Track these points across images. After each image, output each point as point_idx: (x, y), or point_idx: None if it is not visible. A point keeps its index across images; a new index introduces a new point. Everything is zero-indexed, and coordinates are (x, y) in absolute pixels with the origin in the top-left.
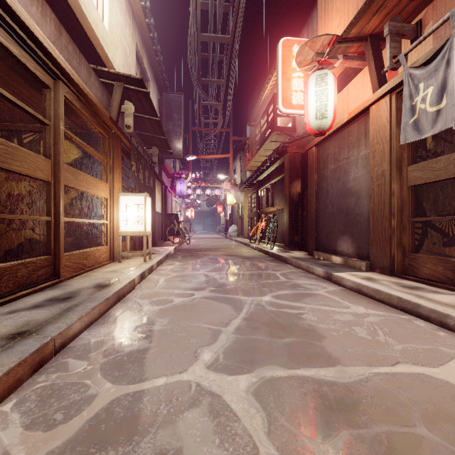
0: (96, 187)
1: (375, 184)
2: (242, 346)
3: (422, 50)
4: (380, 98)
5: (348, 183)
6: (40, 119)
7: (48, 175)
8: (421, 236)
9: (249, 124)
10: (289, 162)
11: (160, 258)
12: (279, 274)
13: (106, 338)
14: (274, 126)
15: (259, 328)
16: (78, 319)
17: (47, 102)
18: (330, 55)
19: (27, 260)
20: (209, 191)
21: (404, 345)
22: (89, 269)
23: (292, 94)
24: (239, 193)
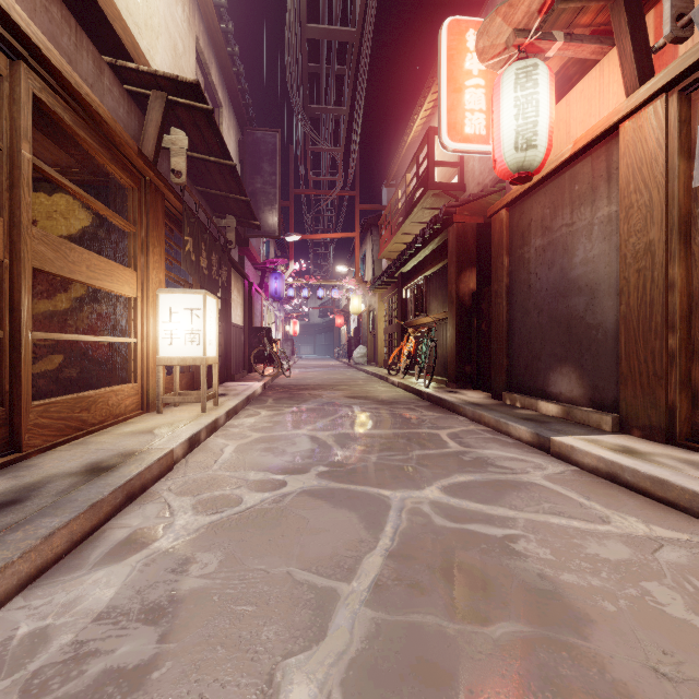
0: (110, 276)
1: (632, 269)
2: (391, 656)
3: None
4: (644, 104)
5: (572, 269)
6: None
7: None
8: None
9: (387, 184)
10: (457, 239)
11: (233, 404)
12: (446, 435)
13: (60, 620)
14: (428, 182)
15: (425, 587)
16: None
17: None
18: (544, 31)
19: None
20: (322, 292)
21: None
22: (94, 429)
23: (465, 117)
24: (370, 294)
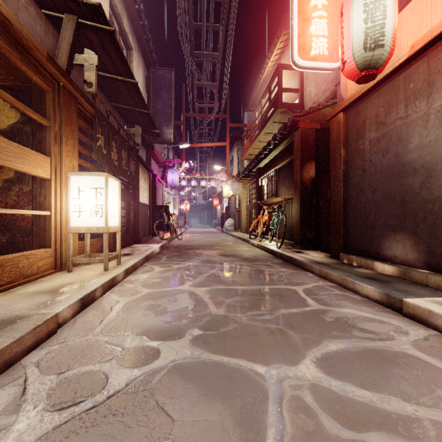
0: (21, 159)
1: None
2: None
3: None
4: None
5: (406, 154)
6: None
7: None
8: None
9: (248, 109)
10: (301, 140)
11: (132, 263)
12: (303, 291)
13: None
14: (278, 103)
15: None
16: None
17: None
18: None
19: None
20: (204, 183)
21: None
22: (0, 290)
23: (312, 41)
24: (236, 183)
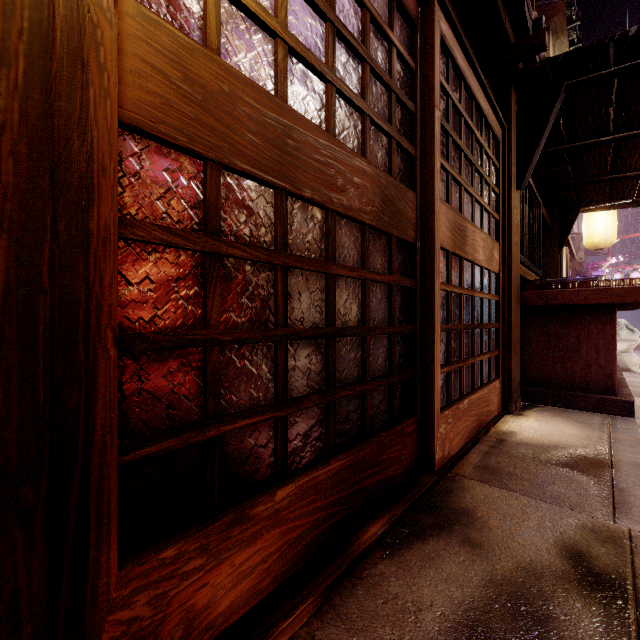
0: None
1: None
2: None
3: None
4: None
5: None
6: None
7: None
8: None
9: None
10: None
11: None
12: None
13: None
14: None
15: None
16: None
17: None
18: None
19: None
20: (636, 274)
21: None
22: None
23: None
24: None
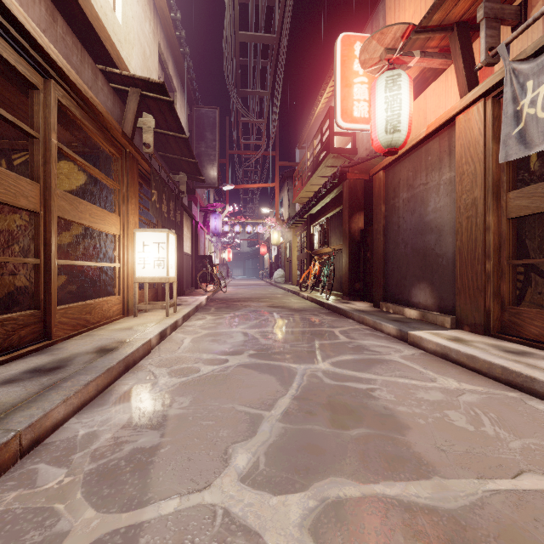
0: (104, 220)
1: (463, 216)
2: (293, 442)
3: (528, 40)
4: (471, 104)
5: (426, 215)
6: (23, 128)
7: (36, 204)
8: (524, 283)
9: (299, 146)
10: (349, 191)
11: (187, 311)
12: (338, 331)
13: (101, 428)
14: (329, 148)
15: (315, 413)
16: (62, 401)
17: (35, 107)
18: (405, 51)
19: (4, 316)
20: (250, 228)
21: (523, 440)
22: (94, 326)
23: (354, 105)
24: (286, 230)
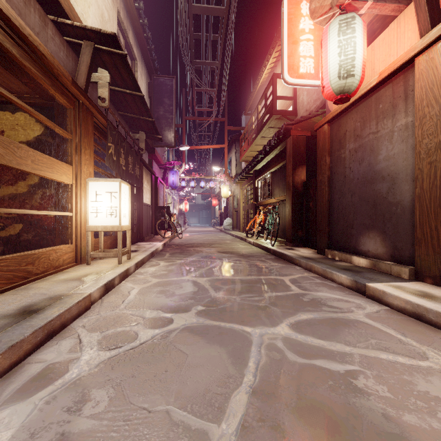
0: (51, 168)
1: (425, 162)
2: None
3: None
4: (435, 41)
5: (377, 164)
6: None
7: None
8: None
9: (245, 113)
10: (293, 146)
11: (141, 258)
12: (289, 280)
13: None
14: (273, 110)
15: (286, 430)
16: None
17: None
18: None
19: None
20: (203, 183)
21: None
22: (37, 277)
23: (300, 61)
24: (234, 184)
